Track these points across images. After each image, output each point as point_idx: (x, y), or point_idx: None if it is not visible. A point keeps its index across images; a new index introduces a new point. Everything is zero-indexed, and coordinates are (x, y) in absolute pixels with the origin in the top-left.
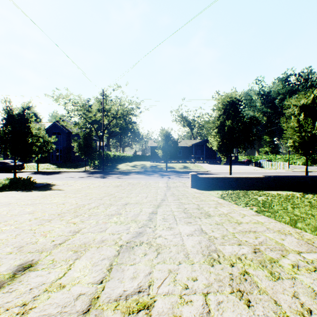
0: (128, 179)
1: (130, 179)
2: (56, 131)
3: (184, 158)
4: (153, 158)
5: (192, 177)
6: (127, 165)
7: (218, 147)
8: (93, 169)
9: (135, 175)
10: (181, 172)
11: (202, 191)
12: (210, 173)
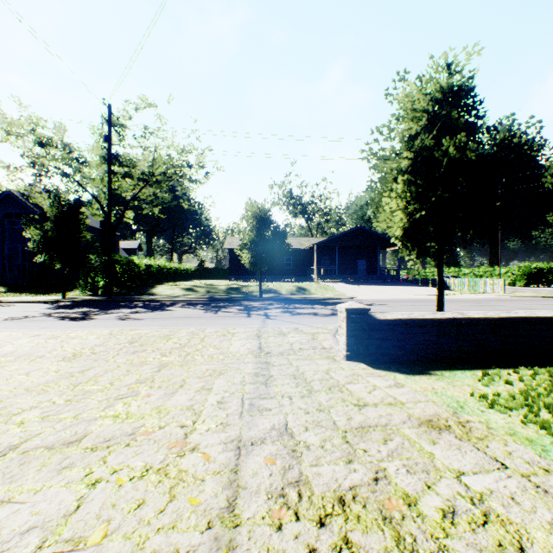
0: (147, 323)
1: (154, 321)
2: (12, 210)
3: (296, 272)
4: (234, 272)
5: (351, 320)
6: (174, 287)
7: (404, 231)
8: (92, 295)
9: (179, 310)
10: (293, 300)
11: (399, 378)
12: (359, 301)
